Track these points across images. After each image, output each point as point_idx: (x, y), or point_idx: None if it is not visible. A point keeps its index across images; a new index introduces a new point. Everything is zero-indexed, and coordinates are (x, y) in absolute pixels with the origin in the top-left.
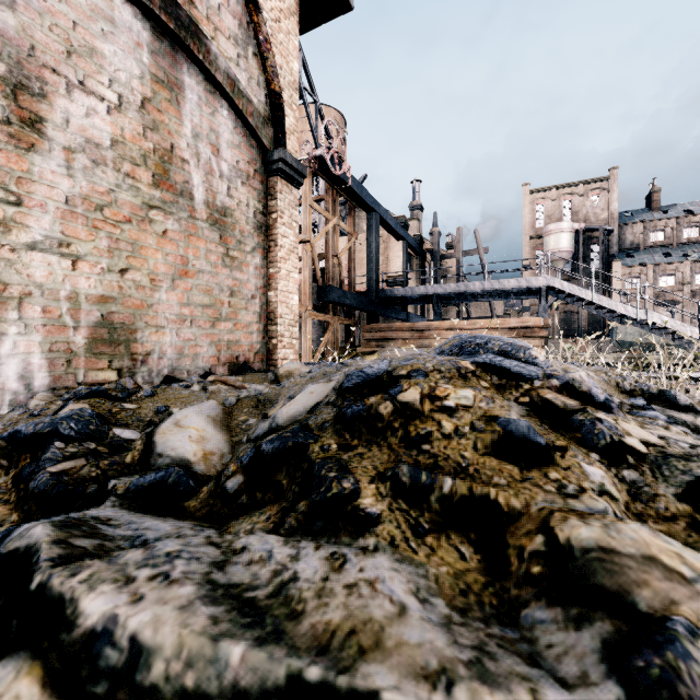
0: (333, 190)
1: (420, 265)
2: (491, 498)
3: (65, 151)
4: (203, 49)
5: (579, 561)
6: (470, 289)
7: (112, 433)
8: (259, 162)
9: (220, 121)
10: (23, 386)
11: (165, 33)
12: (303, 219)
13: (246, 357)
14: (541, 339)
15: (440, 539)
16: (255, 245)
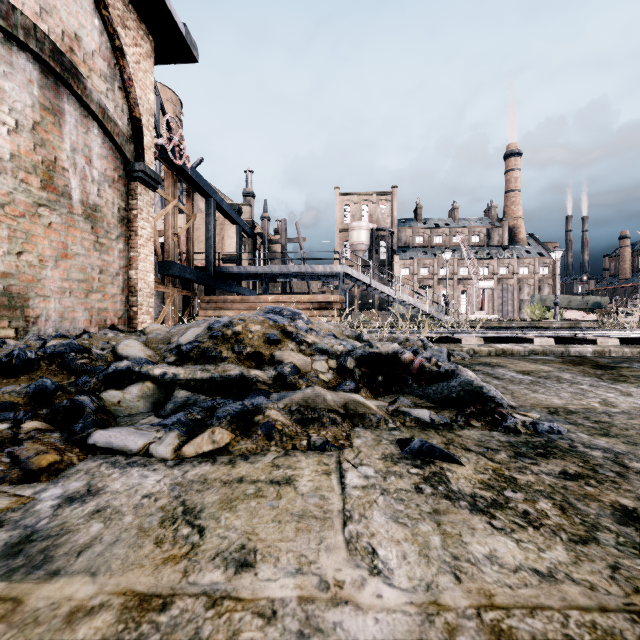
0: (172, 175)
1: (252, 246)
2: (261, 352)
3: None
4: (81, 86)
5: (276, 357)
6: (291, 271)
7: (92, 351)
8: (122, 169)
9: (92, 138)
10: None
11: (51, 72)
12: None
13: (112, 321)
14: (338, 311)
15: (246, 361)
16: (119, 234)
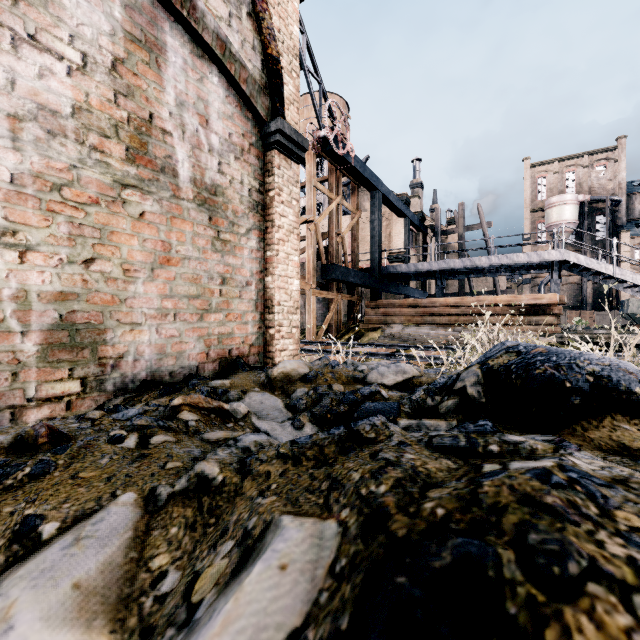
0: (336, 171)
1: (421, 241)
2: None
3: (9, 119)
4: (188, 5)
5: None
6: (476, 264)
7: None
8: (255, 135)
9: (209, 89)
10: None
11: None
12: (307, 199)
13: (240, 350)
14: (557, 317)
15: None
16: (250, 226)
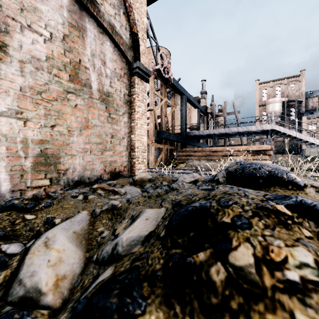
0: (164, 85)
1: (206, 120)
2: None
3: (19, 62)
4: (96, 10)
5: None
6: (231, 131)
7: None
8: (126, 69)
9: (106, 48)
10: None
11: (76, 1)
12: (150, 99)
13: (119, 169)
14: (269, 156)
15: None
16: (124, 111)
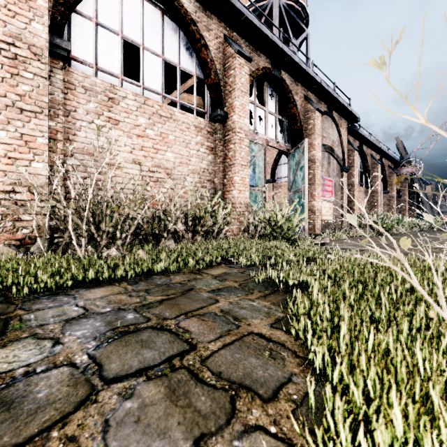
0: None
1: None
2: None
3: None
4: None
5: None
6: (442, 207)
7: None
8: None
9: None
10: None
11: None
12: None
13: None
14: None
15: None
16: None
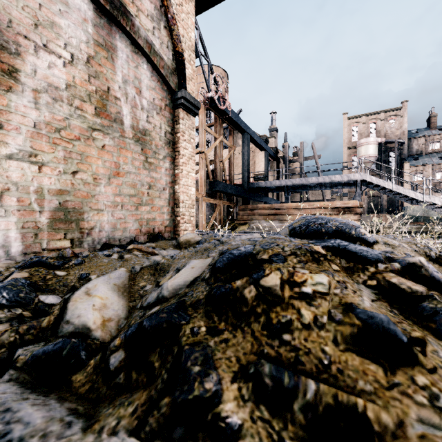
0: (219, 119)
1: (276, 166)
2: (359, 410)
3: (33, 92)
4: (130, 23)
5: None
6: (309, 182)
7: (37, 299)
8: (168, 99)
9: (141, 72)
10: (3, 252)
11: (104, 12)
12: (200, 138)
13: (159, 229)
14: (357, 215)
15: None
16: (165, 154)
